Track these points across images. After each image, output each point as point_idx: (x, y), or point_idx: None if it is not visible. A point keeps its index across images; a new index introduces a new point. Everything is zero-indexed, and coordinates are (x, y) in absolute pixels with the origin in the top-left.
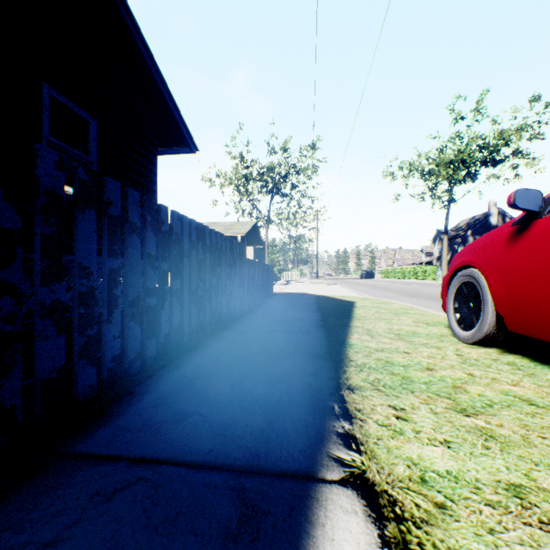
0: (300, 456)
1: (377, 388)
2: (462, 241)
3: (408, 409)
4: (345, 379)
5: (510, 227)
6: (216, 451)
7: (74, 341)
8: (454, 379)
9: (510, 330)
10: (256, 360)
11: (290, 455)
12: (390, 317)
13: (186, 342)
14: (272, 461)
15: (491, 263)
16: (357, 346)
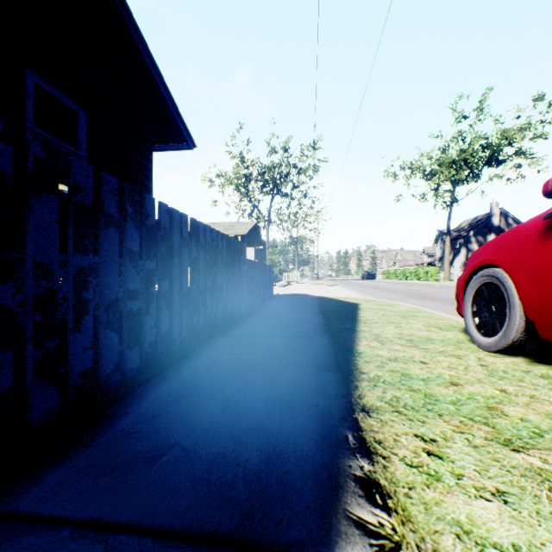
0: (308, 518)
1: (397, 410)
2: (464, 242)
3: (440, 440)
4: (357, 397)
5: (541, 220)
6: (197, 509)
7: (27, 356)
8: (485, 397)
9: (544, 338)
10: (254, 372)
11: (294, 515)
12: (398, 320)
13: (176, 350)
14: (271, 526)
15: (520, 261)
16: (366, 355)
